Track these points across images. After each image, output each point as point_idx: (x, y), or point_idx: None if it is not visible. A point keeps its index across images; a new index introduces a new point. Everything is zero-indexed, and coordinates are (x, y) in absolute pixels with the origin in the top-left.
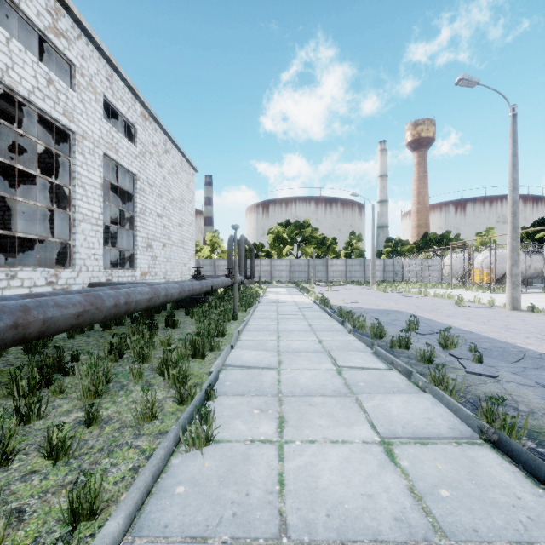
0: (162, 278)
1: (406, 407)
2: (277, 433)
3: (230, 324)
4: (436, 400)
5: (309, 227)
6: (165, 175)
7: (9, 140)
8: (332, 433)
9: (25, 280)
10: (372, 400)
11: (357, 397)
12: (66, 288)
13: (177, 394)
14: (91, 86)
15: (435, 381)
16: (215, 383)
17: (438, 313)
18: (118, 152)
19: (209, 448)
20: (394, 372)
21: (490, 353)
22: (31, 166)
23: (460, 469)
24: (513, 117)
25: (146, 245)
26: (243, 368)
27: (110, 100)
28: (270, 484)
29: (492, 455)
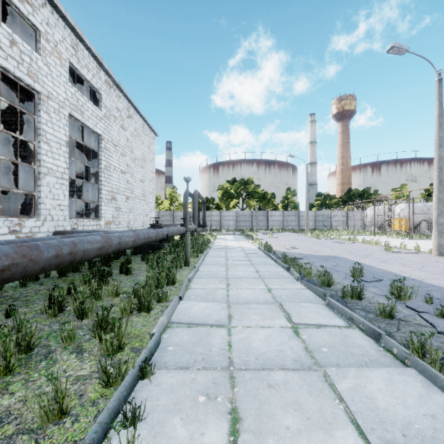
0: (125, 226)
1: (393, 392)
2: None
3: (182, 270)
4: (426, 380)
5: (252, 184)
6: (128, 137)
7: None
8: None
9: None
10: (345, 378)
11: (324, 371)
12: (31, 236)
13: (102, 374)
14: (56, 51)
15: (419, 352)
16: (155, 349)
17: (372, 259)
18: (83, 113)
19: None
20: (356, 331)
21: None
22: (8, 128)
23: None
24: (439, 81)
25: (110, 198)
26: (191, 325)
27: (75, 66)
28: None
29: None
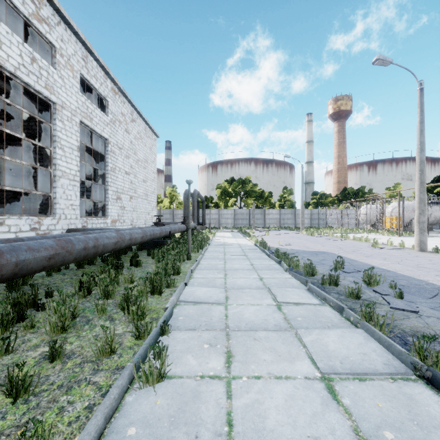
0: (129, 224)
1: (342, 342)
2: (225, 368)
3: (184, 263)
4: (368, 335)
5: (250, 183)
6: (132, 140)
7: (3, 111)
8: (276, 369)
9: (11, 226)
10: (310, 335)
11: (296, 331)
12: (48, 233)
13: (135, 330)
14: (69, 65)
15: (366, 317)
16: (169, 318)
17: (358, 254)
18: (92, 120)
19: (162, 384)
20: (327, 307)
21: (408, 290)
22: (20, 132)
23: (400, 408)
24: (420, 90)
25: (115, 197)
26: (195, 303)
27: (85, 76)
28: (219, 424)
29: (428, 392)
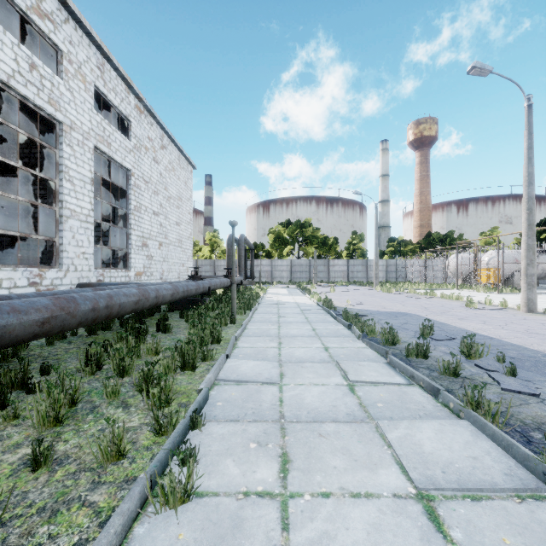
0: (158, 278)
1: (441, 440)
2: (279, 480)
3: (227, 328)
4: (476, 429)
5: (310, 227)
6: (162, 172)
7: None
8: (351, 481)
9: (3, 281)
10: (396, 429)
11: (376, 423)
12: (52, 289)
13: (154, 423)
14: (80, 74)
15: (473, 404)
16: (204, 404)
17: (449, 316)
18: (111, 145)
19: (188, 506)
20: (416, 388)
21: (521, 364)
22: (20, 161)
23: None
24: (528, 107)
25: (140, 244)
26: (239, 383)
27: (101, 90)
28: None
29: None
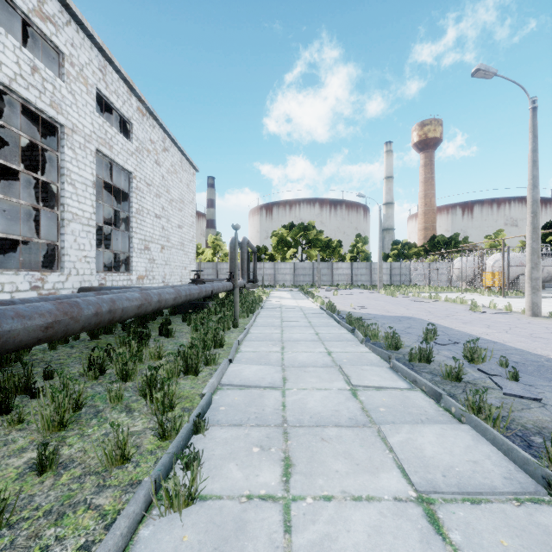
0: (160, 281)
1: (442, 444)
2: (281, 483)
3: (230, 332)
4: (477, 434)
5: (314, 230)
6: (164, 174)
7: None
8: (353, 485)
9: (5, 285)
10: (398, 433)
11: (378, 428)
12: (54, 293)
13: (158, 427)
14: (82, 76)
15: (474, 408)
16: (207, 409)
17: (453, 320)
18: (112, 148)
19: (192, 509)
20: (418, 393)
21: (523, 368)
22: (21, 164)
23: (534, 548)
24: (532, 110)
25: (142, 247)
26: (242, 387)
27: (103, 92)
28: None
29: None
